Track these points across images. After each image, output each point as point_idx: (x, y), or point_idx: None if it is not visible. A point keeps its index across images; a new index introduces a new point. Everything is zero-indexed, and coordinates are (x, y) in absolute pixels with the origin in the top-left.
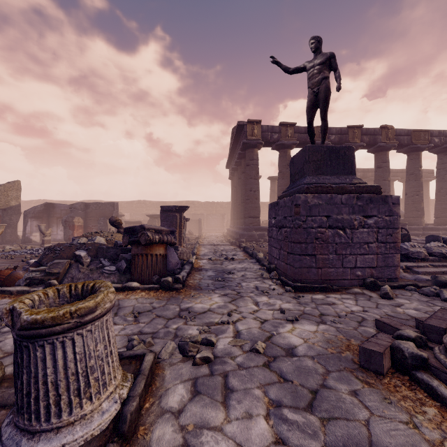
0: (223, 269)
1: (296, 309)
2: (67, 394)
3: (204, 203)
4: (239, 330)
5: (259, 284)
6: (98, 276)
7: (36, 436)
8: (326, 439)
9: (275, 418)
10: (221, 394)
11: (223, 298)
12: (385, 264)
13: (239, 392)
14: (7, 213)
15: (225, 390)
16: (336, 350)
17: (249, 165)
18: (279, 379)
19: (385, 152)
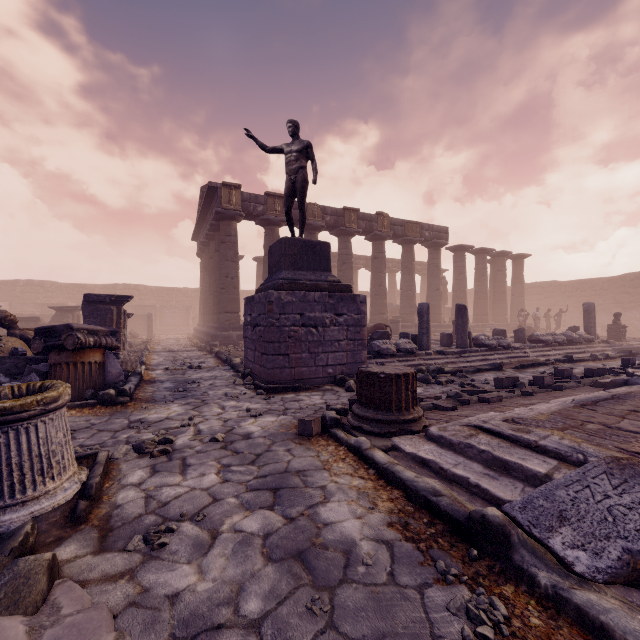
0: (186, 379)
1: (263, 408)
2: (31, 473)
3: (157, 289)
4: (200, 429)
5: (229, 391)
6: None
7: (1, 511)
8: (259, 474)
9: (224, 472)
10: (180, 469)
11: (185, 407)
12: (354, 360)
13: (196, 465)
14: None
15: (183, 467)
16: (286, 430)
17: (225, 242)
18: (233, 454)
19: (381, 242)
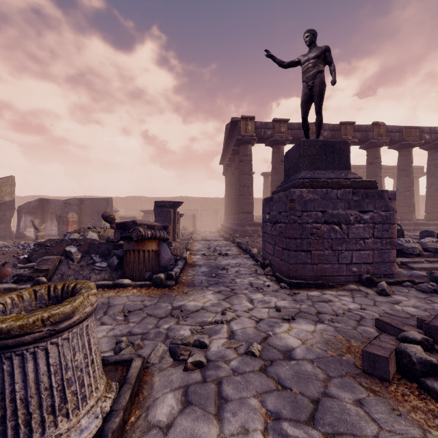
0: (217, 264)
1: (292, 307)
2: (39, 412)
3: (199, 199)
4: (233, 330)
5: (253, 280)
6: (89, 273)
7: None
8: None
9: (274, 434)
10: (214, 405)
11: (217, 295)
12: (381, 260)
13: (234, 402)
14: (1, 208)
15: (218, 400)
16: (336, 353)
17: (243, 161)
18: (277, 386)
19: (376, 148)
